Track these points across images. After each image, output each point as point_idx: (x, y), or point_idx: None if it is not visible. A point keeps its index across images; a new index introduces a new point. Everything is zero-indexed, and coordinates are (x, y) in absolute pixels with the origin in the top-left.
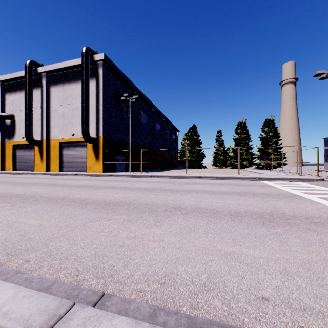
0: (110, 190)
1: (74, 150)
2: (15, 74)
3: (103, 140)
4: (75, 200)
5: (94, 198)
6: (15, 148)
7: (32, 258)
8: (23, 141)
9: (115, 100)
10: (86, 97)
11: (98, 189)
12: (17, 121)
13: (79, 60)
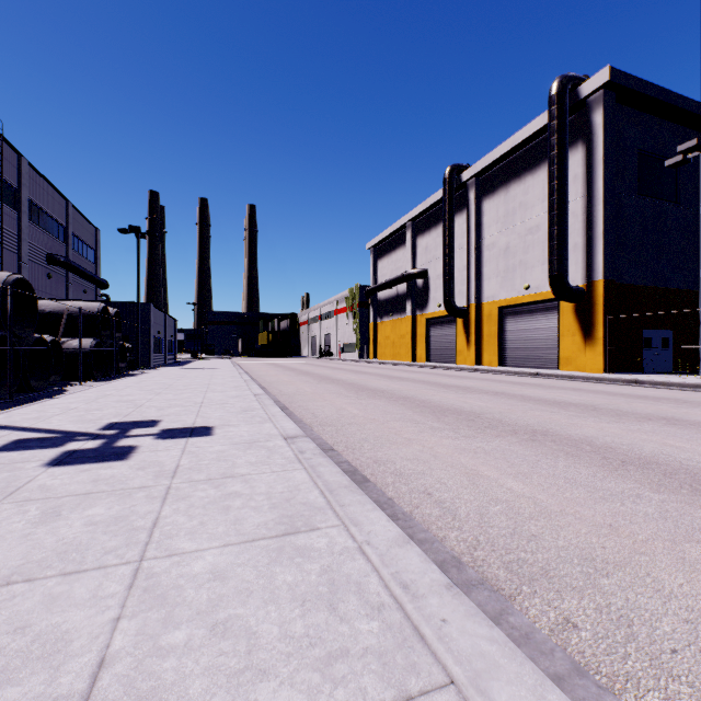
0: (669, 429)
1: (527, 322)
2: (429, 200)
3: (604, 291)
4: (577, 444)
5: (632, 446)
6: (428, 324)
7: (575, 614)
8: (440, 311)
9: (639, 176)
10: (559, 196)
11: (623, 421)
12: (431, 279)
13: (540, 119)
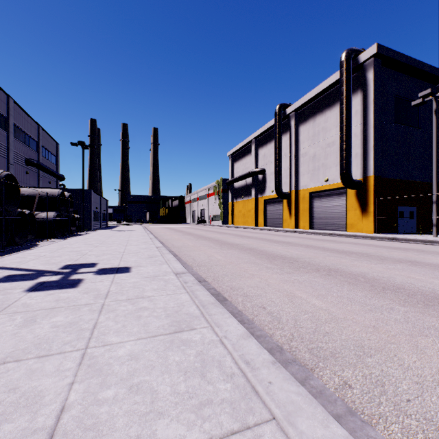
0: (412, 267)
1: (327, 202)
2: (266, 125)
3: (374, 182)
4: (356, 277)
5: (389, 278)
6: (266, 203)
7: (350, 379)
8: (272, 195)
9: (396, 111)
10: (346, 123)
11: (384, 263)
12: (267, 175)
13: (335, 76)
